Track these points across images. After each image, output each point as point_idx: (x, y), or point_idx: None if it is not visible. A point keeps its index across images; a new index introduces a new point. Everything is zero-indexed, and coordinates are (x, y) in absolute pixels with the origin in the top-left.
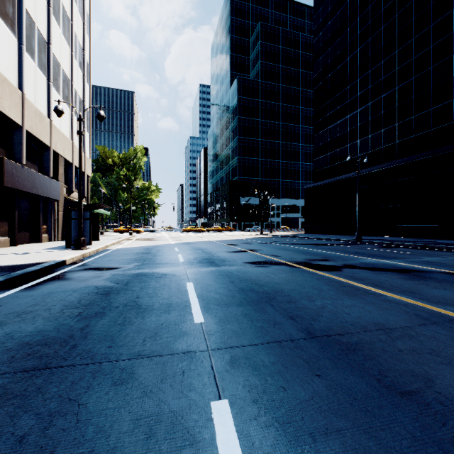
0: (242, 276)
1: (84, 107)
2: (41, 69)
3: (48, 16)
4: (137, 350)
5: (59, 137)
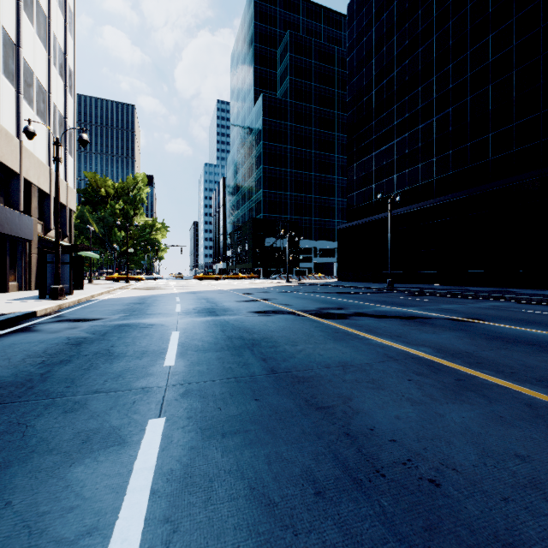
0: (238, 325)
1: (66, 125)
2: (8, 78)
3: (17, 12)
4: (95, 388)
5: (32, 163)
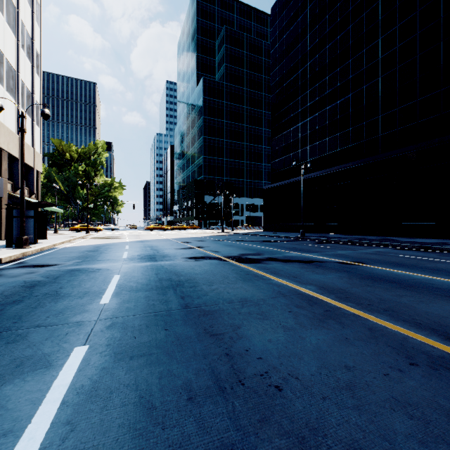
0: (171, 269)
1: (33, 99)
2: None
3: None
4: (38, 323)
5: (2, 131)
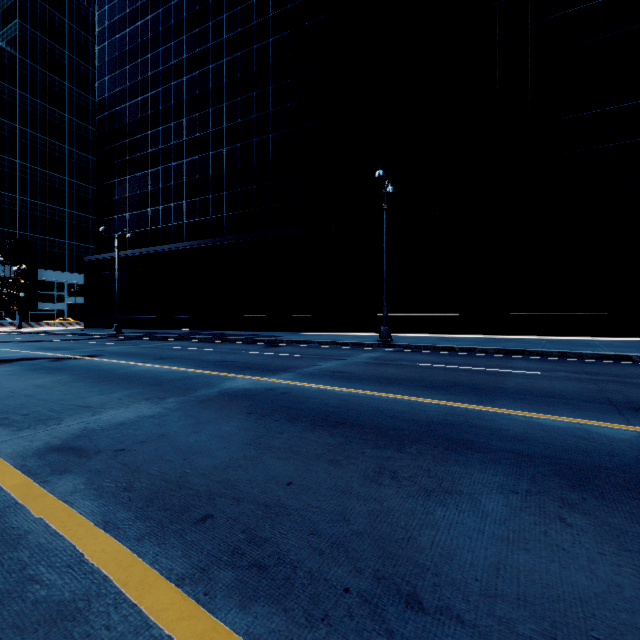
0: None
1: None
2: None
3: None
4: None
5: None
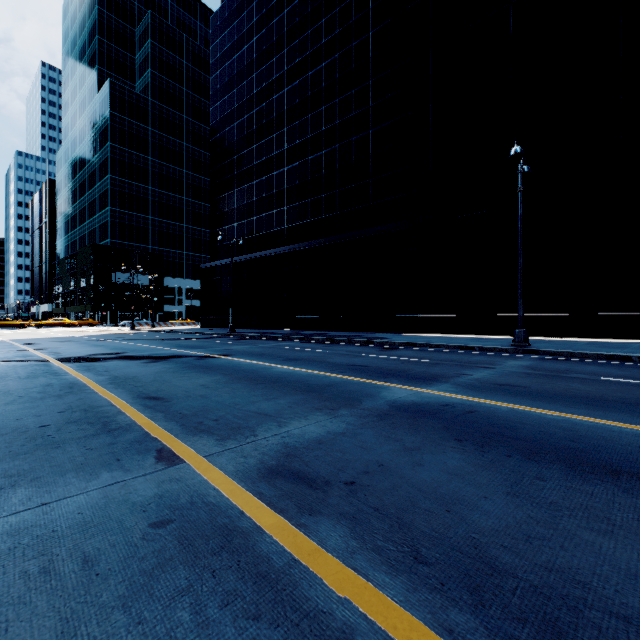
0: None
1: None
2: None
3: None
4: None
5: None
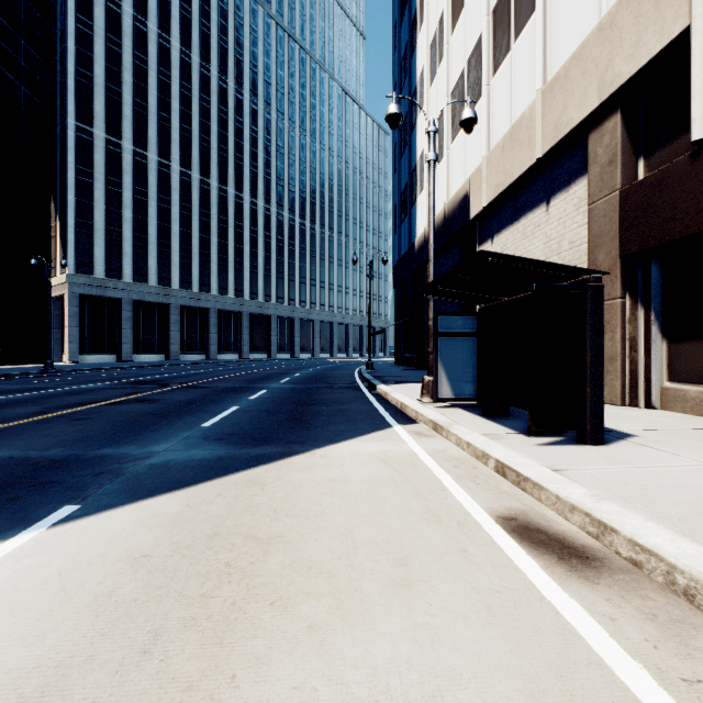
0: (248, 383)
1: None
2: None
3: None
4: (305, 377)
5: None
